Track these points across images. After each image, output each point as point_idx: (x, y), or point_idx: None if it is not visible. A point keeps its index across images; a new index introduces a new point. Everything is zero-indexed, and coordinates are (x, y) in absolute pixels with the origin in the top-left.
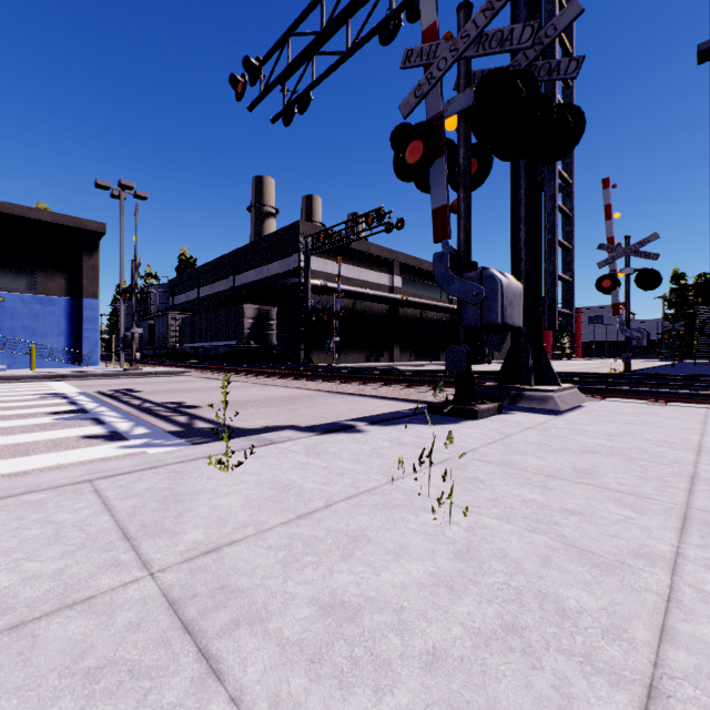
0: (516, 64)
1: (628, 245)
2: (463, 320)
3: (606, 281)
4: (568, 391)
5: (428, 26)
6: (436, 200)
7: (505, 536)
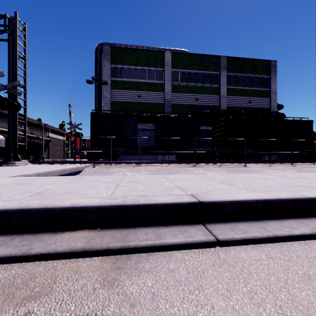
0: (7, 86)
1: (75, 125)
2: None
3: (69, 134)
4: (24, 161)
5: None
6: None
7: None
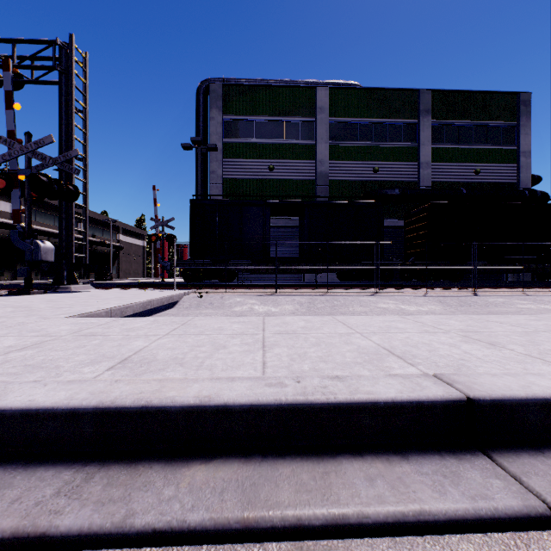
0: (57, 160)
1: (163, 221)
2: (25, 258)
3: (154, 237)
4: (83, 285)
5: (11, 130)
6: (15, 206)
7: (3, 302)
